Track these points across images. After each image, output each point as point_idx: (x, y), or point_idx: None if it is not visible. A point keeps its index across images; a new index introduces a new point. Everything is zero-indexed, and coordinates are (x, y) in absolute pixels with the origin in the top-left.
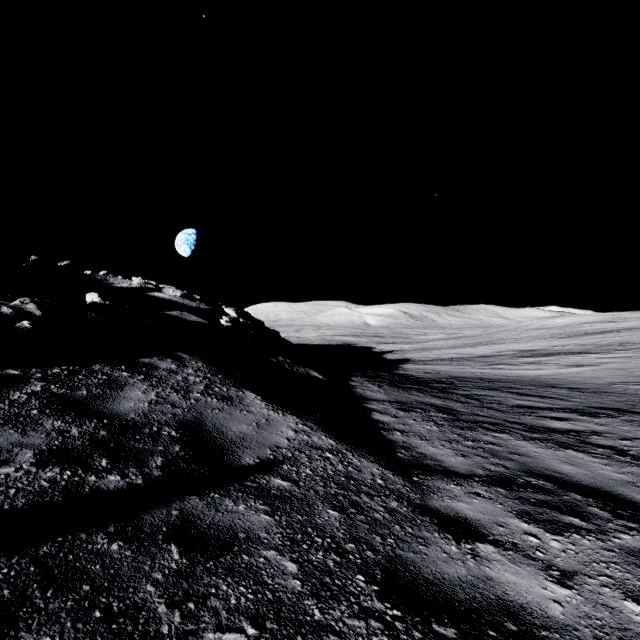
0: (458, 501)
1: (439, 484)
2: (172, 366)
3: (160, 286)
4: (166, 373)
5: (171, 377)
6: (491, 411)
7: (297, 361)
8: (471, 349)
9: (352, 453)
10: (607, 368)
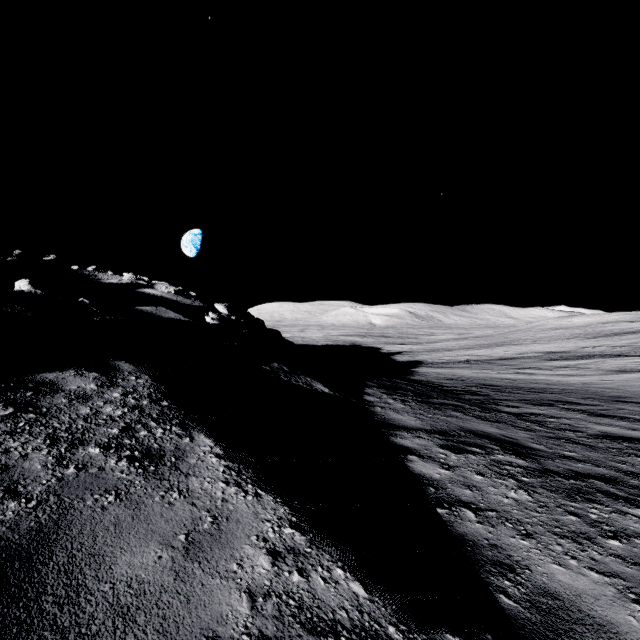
0: None
1: None
2: (88, 386)
3: (153, 282)
4: (65, 401)
5: (68, 409)
6: (577, 447)
7: (297, 368)
8: (488, 350)
9: (413, 639)
10: None
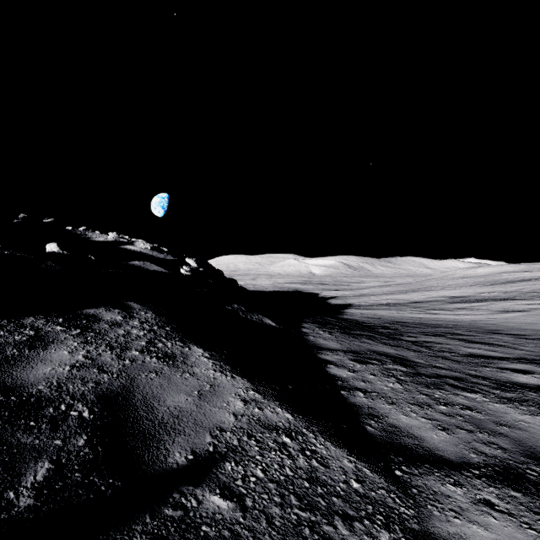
0: (469, 522)
1: (432, 484)
2: (117, 317)
3: (132, 240)
4: (107, 326)
5: (111, 331)
6: (447, 361)
7: (251, 308)
8: (405, 295)
9: (314, 434)
10: (538, 314)
